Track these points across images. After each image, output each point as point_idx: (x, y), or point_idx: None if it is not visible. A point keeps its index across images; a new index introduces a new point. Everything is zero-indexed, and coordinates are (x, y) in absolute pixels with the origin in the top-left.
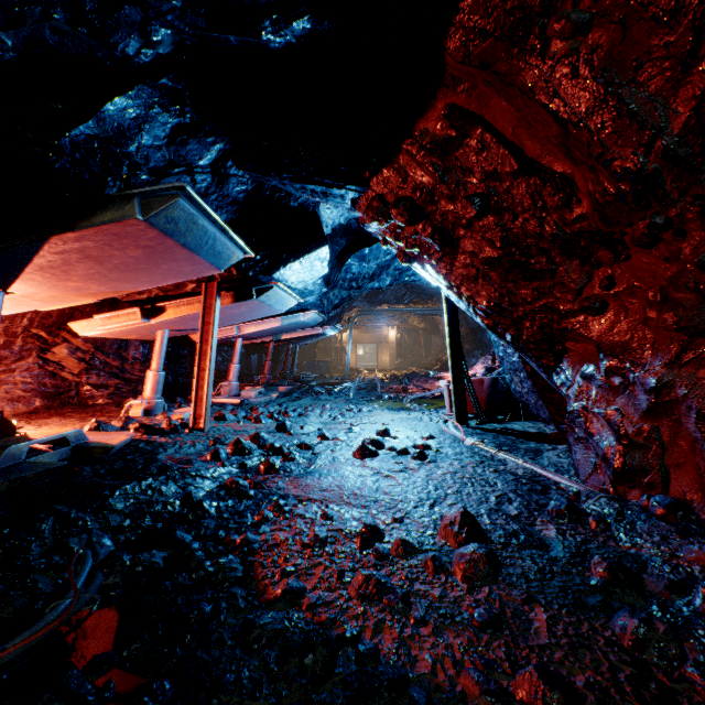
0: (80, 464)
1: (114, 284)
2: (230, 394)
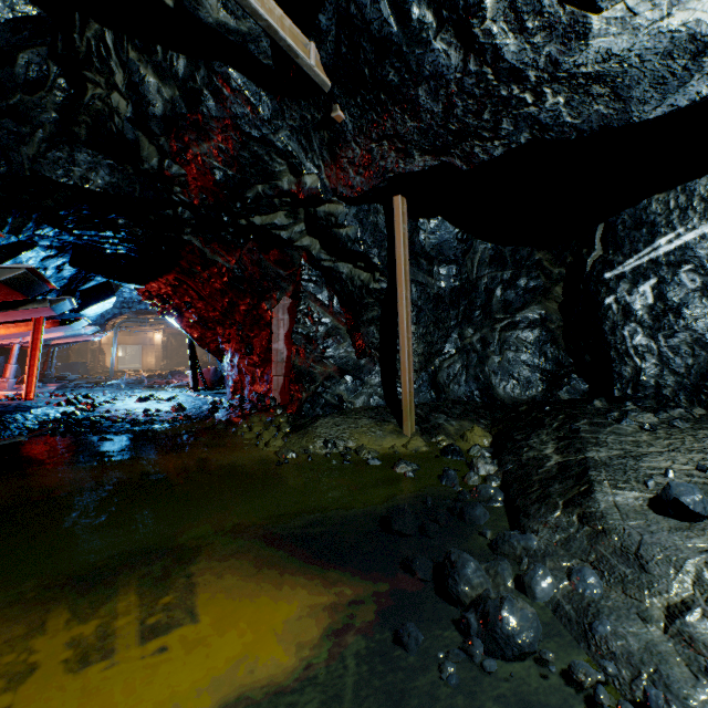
0: None
1: None
2: (8, 389)
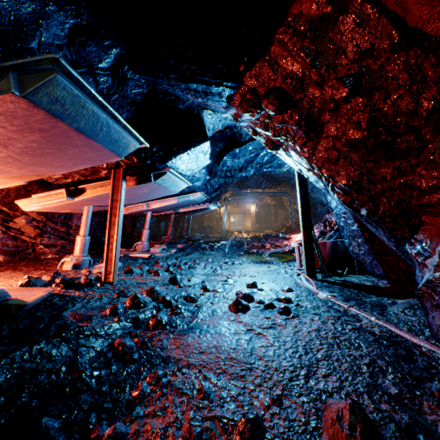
0: None
1: (31, 168)
2: (143, 250)
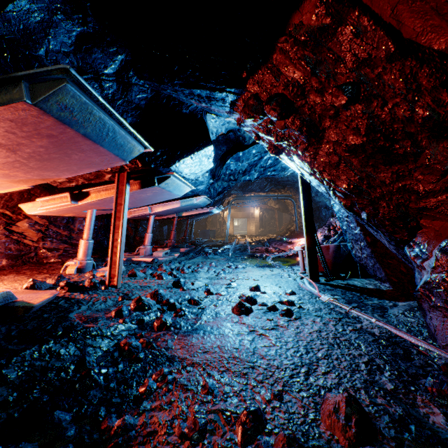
0: (0, 323)
1: (37, 172)
2: (146, 254)
